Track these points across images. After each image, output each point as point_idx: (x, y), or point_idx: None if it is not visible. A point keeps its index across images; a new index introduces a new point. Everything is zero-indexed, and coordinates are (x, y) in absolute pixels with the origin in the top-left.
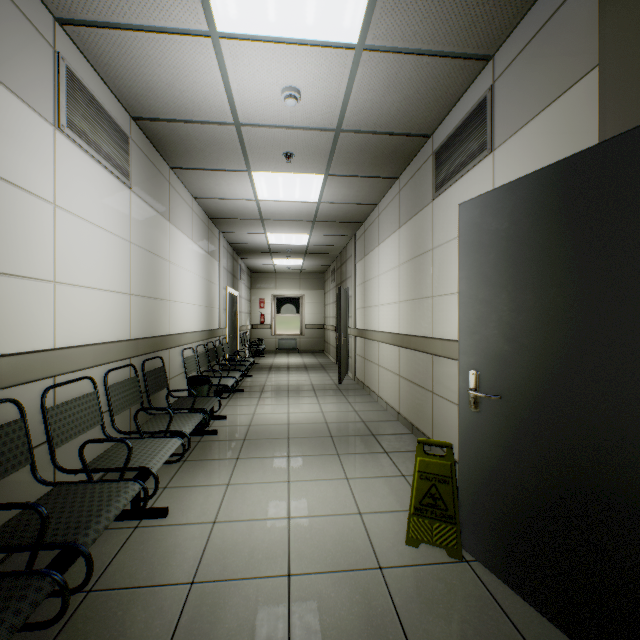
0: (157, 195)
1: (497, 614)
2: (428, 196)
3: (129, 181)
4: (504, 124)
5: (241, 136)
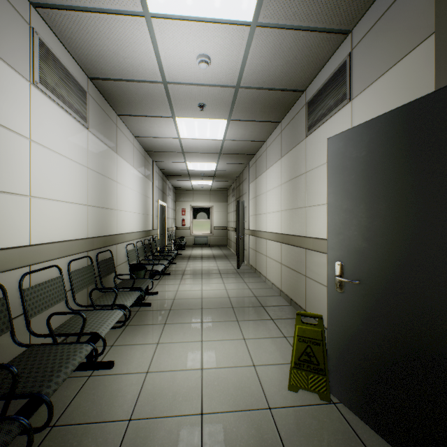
0: (107, 134)
1: (358, 445)
2: (302, 134)
3: (87, 123)
4: (360, 80)
5: (168, 91)
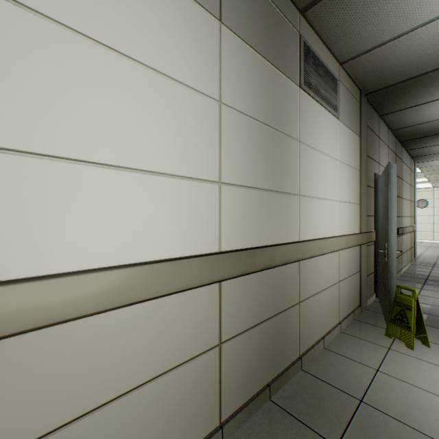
0: None
1: None
2: (294, 72)
3: None
4: (342, 113)
5: None
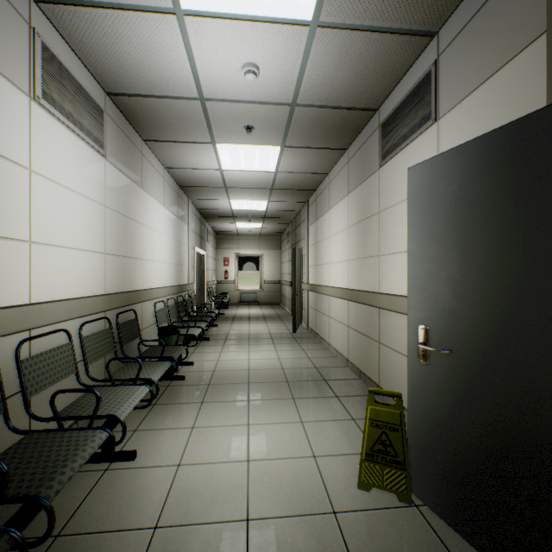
0: (130, 164)
1: None
2: (375, 164)
3: (104, 150)
4: (448, 95)
5: (206, 110)
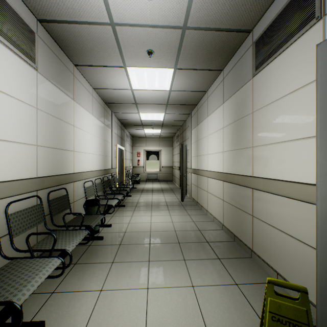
0: (63, 80)
1: None
2: (248, 75)
3: (35, 64)
4: None
5: (116, 36)
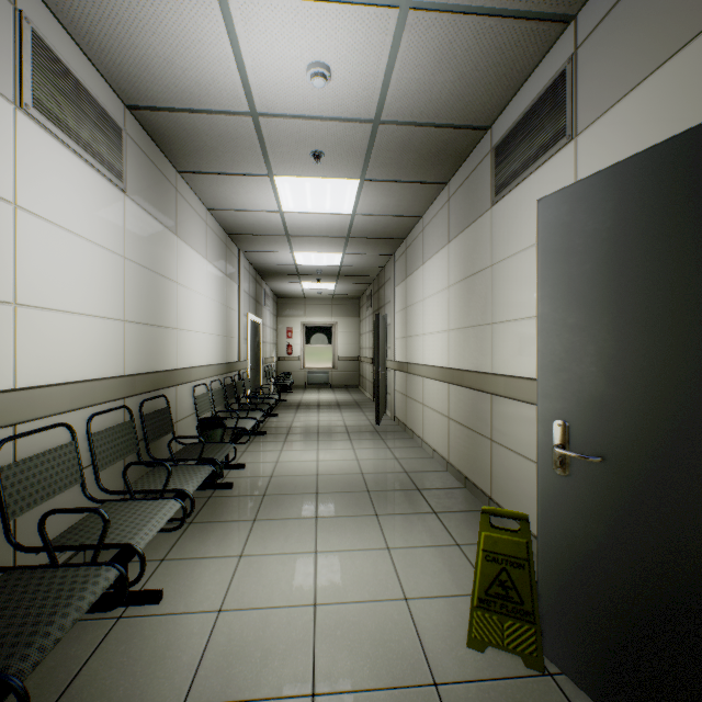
0: (160, 203)
1: None
2: (485, 202)
3: (122, 183)
4: (591, 101)
5: (259, 130)
